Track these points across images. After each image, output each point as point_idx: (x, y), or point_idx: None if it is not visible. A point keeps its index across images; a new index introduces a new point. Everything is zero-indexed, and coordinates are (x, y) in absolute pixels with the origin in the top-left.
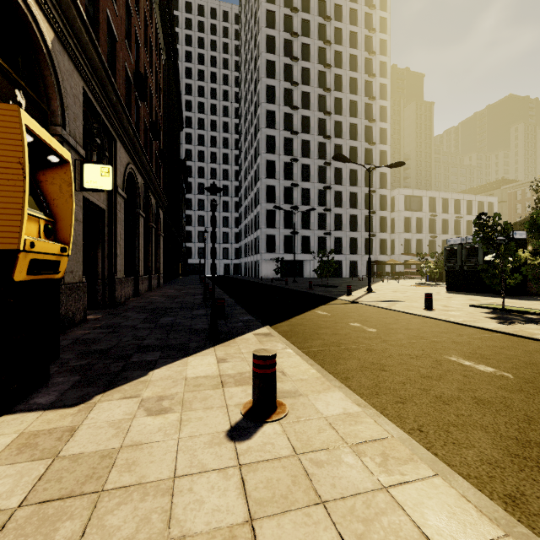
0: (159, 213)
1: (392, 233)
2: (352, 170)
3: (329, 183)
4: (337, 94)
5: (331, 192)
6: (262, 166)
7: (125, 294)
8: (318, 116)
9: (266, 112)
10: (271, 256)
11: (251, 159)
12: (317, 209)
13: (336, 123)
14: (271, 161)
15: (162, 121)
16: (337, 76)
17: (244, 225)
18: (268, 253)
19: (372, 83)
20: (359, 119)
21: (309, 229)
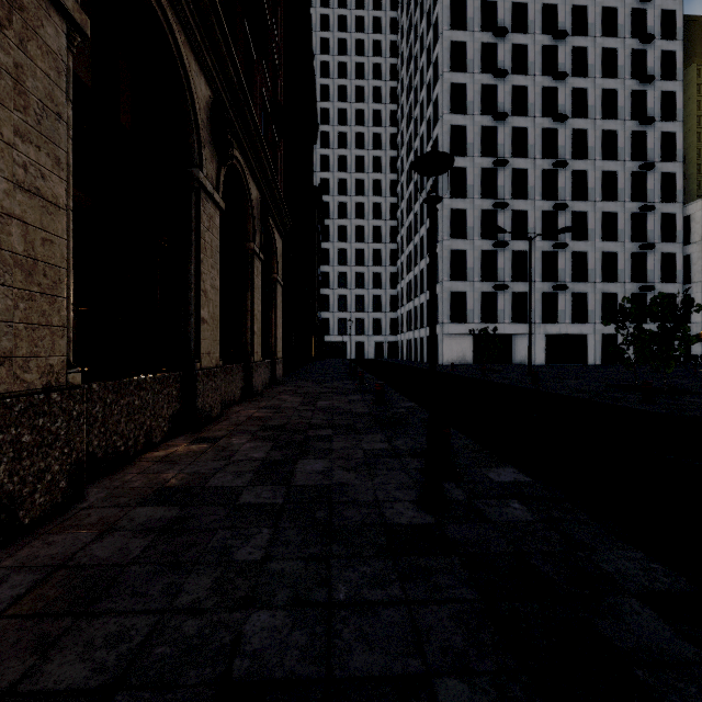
0: (274, 237)
1: (684, 283)
2: (605, 174)
3: (563, 199)
4: (577, 40)
5: (566, 215)
6: (444, 178)
7: (77, 462)
8: (542, 84)
9: (450, 88)
10: (458, 328)
11: (420, 176)
12: (541, 246)
13: (575, 93)
14: (458, 169)
15: (280, 62)
16: (576, 9)
17: (406, 283)
18: (454, 323)
19: (646, 11)
20: (619, 80)
21: (525, 280)
